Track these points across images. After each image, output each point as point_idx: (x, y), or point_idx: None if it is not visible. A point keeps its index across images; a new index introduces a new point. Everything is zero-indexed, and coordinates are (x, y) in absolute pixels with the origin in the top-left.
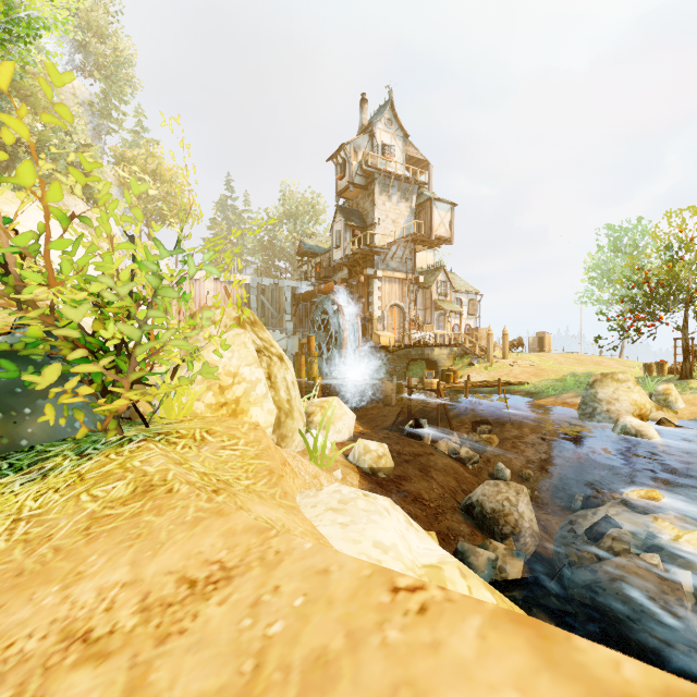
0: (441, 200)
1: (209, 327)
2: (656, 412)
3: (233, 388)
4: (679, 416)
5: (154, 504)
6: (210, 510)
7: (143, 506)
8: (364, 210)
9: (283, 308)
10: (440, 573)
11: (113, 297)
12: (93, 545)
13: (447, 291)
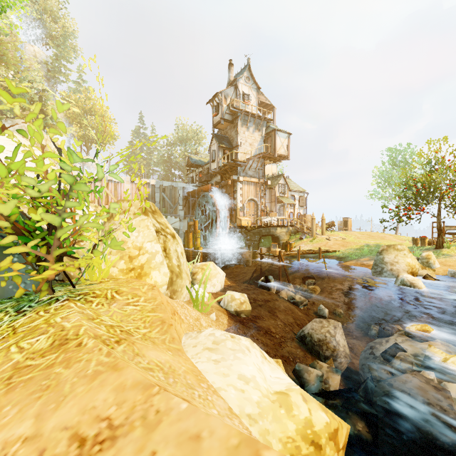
0: (281, 131)
1: (122, 214)
2: (422, 270)
3: (139, 257)
4: (436, 273)
5: (65, 357)
6: (108, 364)
7: (56, 359)
8: (231, 137)
9: (177, 201)
10: (288, 399)
11: (36, 193)
12: (10, 394)
13: (285, 190)
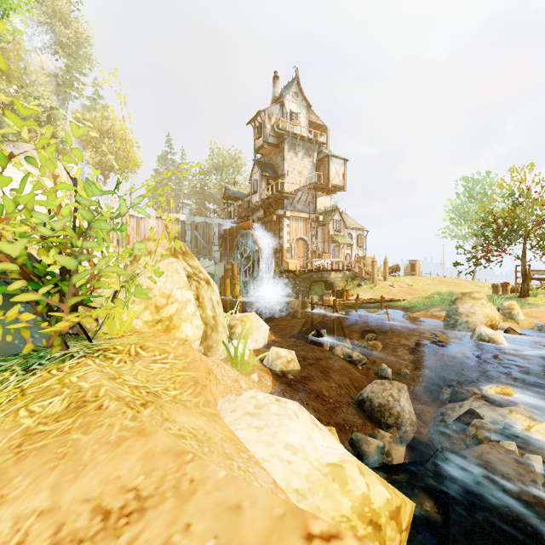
0: (336, 157)
1: (147, 256)
2: (503, 322)
3: (167, 307)
4: (520, 326)
5: (83, 421)
6: (133, 429)
7: (73, 423)
8: (276, 164)
9: (212, 241)
10: (342, 471)
11: (49, 231)
12: (20, 464)
13: (340, 228)
